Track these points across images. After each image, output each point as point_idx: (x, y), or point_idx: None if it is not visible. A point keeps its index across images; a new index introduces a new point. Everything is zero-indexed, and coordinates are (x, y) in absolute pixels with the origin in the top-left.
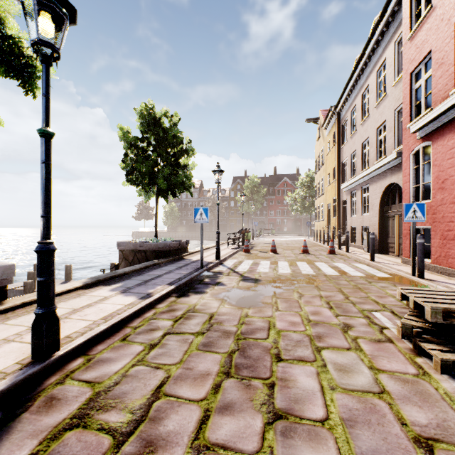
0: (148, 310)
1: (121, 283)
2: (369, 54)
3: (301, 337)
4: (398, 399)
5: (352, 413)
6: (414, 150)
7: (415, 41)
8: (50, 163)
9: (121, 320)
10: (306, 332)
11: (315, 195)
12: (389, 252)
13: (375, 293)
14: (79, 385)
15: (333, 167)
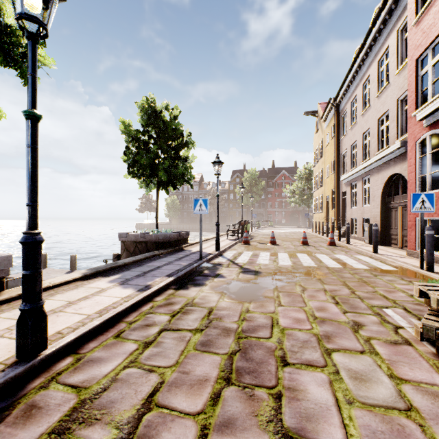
0: (146, 303)
1: (120, 274)
2: (370, 43)
3: (308, 336)
4: (430, 419)
5: (377, 437)
6: (420, 138)
7: (421, 26)
8: (37, 147)
9: (116, 314)
10: (312, 331)
11: (313, 187)
12: (392, 243)
13: (382, 288)
14: (64, 390)
15: (332, 159)
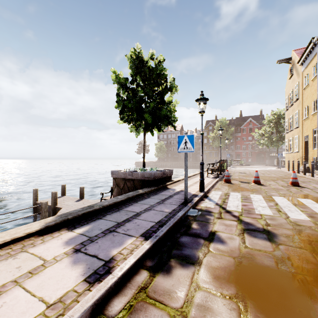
0: None
1: (88, 225)
2: None
3: None
4: None
5: None
6: None
7: None
8: None
9: None
10: None
11: (285, 129)
12: None
13: None
14: None
15: (314, 99)
